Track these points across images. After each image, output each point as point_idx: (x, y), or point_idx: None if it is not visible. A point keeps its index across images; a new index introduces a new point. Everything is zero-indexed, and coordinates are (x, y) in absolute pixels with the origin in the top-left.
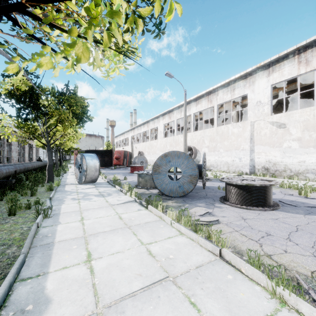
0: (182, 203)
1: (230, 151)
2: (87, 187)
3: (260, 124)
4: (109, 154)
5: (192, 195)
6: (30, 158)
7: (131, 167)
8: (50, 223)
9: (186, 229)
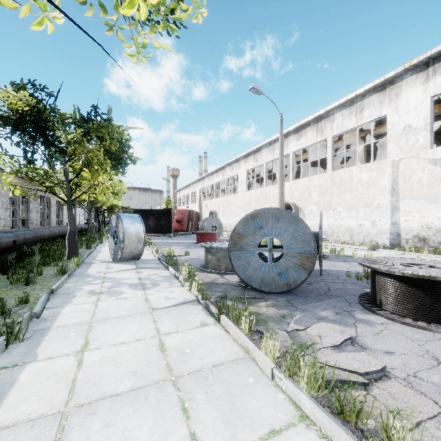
0: (287, 309)
1: (356, 210)
2: (123, 268)
3: (410, 164)
4: (167, 215)
5: (302, 288)
6: (60, 221)
7: (198, 234)
8: (16, 357)
9: (317, 410)
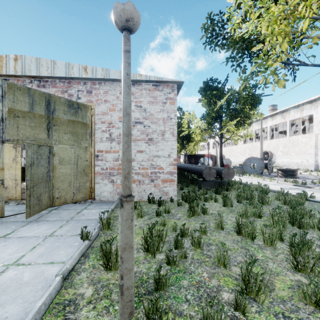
0: None
1: (300, 155)
2: None
3: None
4: (200, 157)
5: (261, 175)
6: None
7: None
8: None
9: (256, 177)
